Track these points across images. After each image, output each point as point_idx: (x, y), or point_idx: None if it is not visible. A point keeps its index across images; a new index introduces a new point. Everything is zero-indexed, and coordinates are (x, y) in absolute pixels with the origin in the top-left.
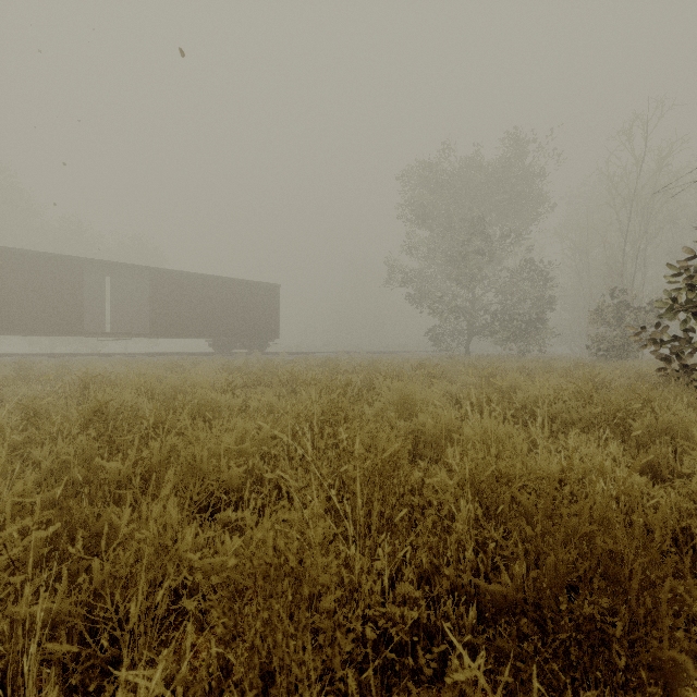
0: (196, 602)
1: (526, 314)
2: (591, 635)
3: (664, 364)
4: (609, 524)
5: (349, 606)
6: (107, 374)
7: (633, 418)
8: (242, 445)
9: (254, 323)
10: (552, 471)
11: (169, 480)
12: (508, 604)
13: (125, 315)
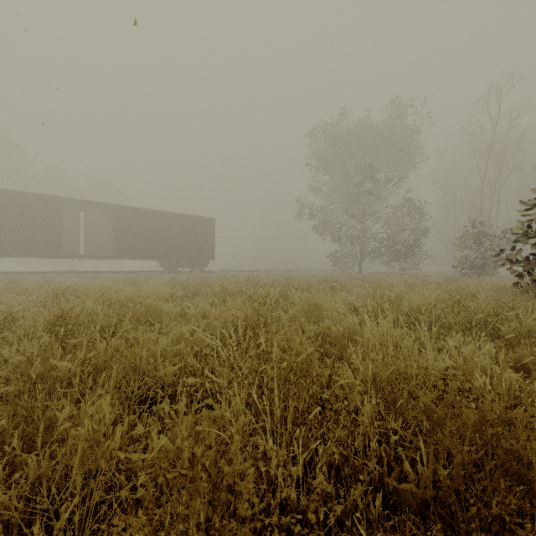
0: (128, 492)
1: (406, 241)
2: (500, 535)
3: (519, 279)
4: (510, 425)
5: (266, 498)
6: (77, 287)
7: (500, 323)
8: (176, 347)
9: (195, 248)
10: (440, 368)
11: (111, 378)
12: (417, 502)
13: (95, 241)
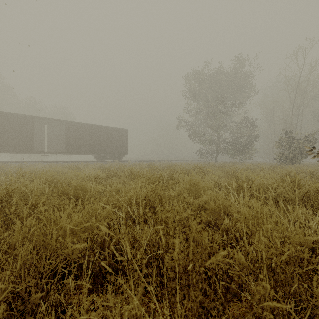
0: None
1: (244, 142)
2: None
3: None
4: None
5: None
6: (37, 171)
7: None
8: (86, 224)
9: (115, 147)
10: (307, 241)
11: (18, 259)
12: None
13: (54, 143)
